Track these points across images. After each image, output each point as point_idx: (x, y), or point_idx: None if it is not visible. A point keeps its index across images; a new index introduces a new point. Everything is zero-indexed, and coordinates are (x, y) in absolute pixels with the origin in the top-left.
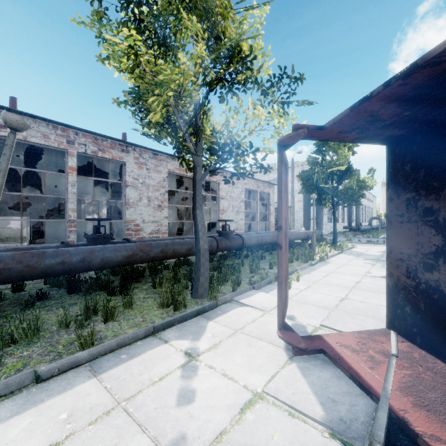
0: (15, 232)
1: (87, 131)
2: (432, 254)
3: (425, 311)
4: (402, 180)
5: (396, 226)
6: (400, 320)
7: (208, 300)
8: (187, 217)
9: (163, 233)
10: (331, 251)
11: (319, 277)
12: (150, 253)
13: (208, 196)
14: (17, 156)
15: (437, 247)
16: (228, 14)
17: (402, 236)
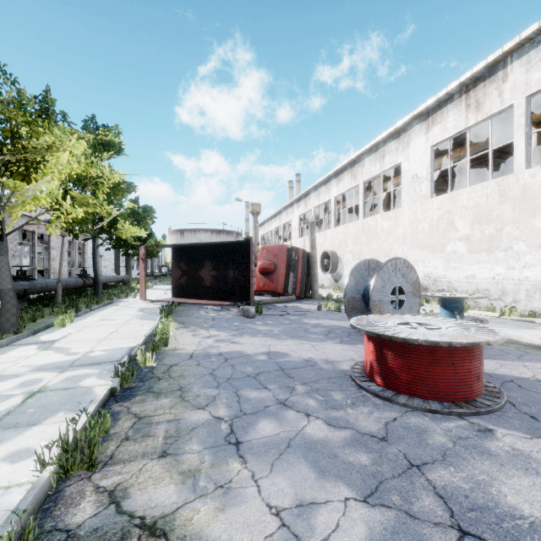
0: None
1: None
2: (181, 276)
3: (179, 289)
4: (175, 258)
5: (174, 270)
6: (175, 294)
7: (104, 303)
8: None
9: None
10: None
11: None
12: (63, 285)
13: None
14: None
15: (181, 274)
16: (119, 188)
17: (175, 272)
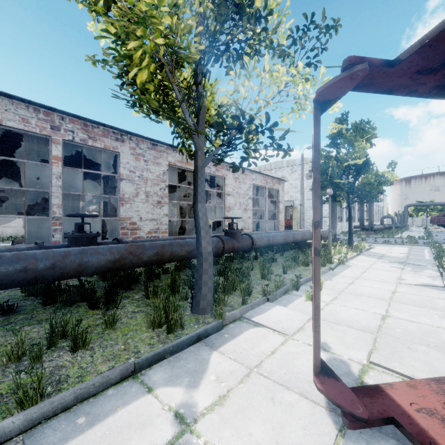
0: (16, 231)
1: (74, 115)
2: None
3: None
4: None
5: None
6: None
7: (211, 317)
8: (192, 216)
9: (163, 232)
10: (348, 252)
11: (344, 284)
12: (142, 256)
13: (213, 194)
14: (3, 147)
15: None
16: None
17: None
